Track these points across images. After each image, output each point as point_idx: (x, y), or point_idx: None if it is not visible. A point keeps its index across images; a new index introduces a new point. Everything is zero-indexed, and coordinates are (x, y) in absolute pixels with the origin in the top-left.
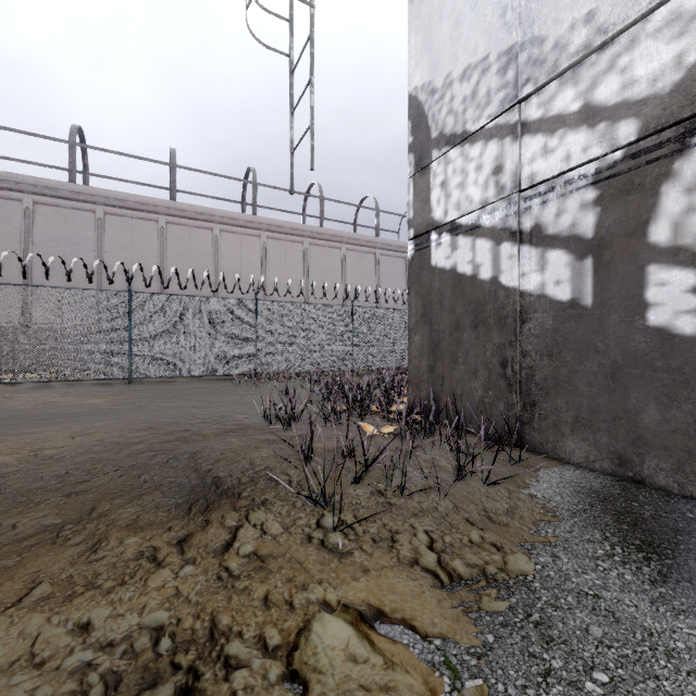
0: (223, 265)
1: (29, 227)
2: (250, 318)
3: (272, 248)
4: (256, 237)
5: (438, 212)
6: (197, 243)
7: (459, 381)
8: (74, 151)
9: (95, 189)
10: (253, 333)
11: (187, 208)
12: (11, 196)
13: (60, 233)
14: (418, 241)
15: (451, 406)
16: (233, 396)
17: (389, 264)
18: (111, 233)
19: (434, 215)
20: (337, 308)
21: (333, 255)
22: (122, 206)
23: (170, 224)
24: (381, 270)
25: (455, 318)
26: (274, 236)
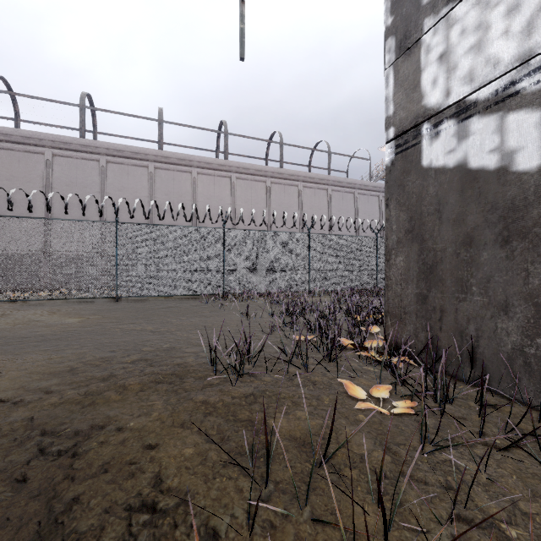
0: (200, 202)
1: (50, 175)
2: (219, 244)
3: (240, 187)
4: (226, 178)
5: (434, 96)
6: (179, 184)
7: (472, 317)
8: (83, 113)
9: (99, 142)
10: (222, 257)
11: (171, 155)
12: (36, 150)
13: (72, 178)
14: (400, 141)
15: (458, 350)
16: (197, 317)
17: (340, 199)
18: (111, 177)
19: (427, 102)
20: (295, 235)
21: (291, 191)
22: (120, 155)
23: (157, 169)
24: (332, 203)
25: (464, 231)
26: (242, 177)
